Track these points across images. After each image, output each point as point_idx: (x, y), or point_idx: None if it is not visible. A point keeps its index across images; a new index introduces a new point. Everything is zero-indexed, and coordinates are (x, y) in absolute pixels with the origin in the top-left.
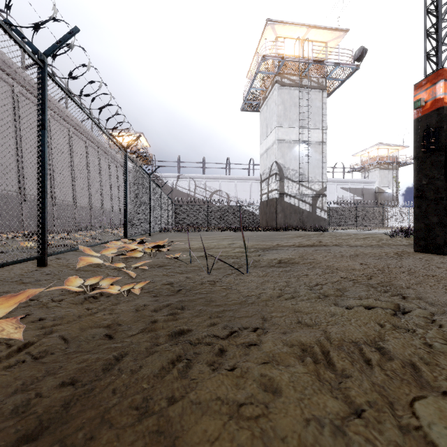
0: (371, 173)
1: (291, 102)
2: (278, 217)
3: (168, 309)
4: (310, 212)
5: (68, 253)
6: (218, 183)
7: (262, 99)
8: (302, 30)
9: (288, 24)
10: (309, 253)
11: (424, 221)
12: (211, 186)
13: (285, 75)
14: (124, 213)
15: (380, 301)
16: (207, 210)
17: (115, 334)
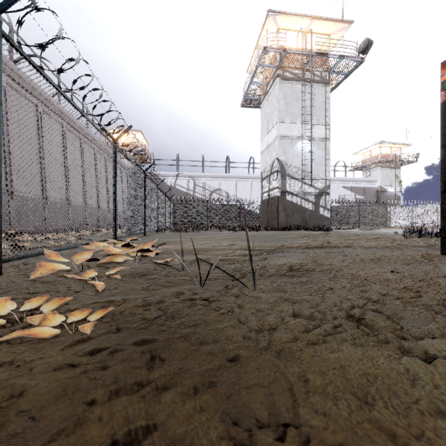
0: (373, 172)
1: (293, 96)
2: (279, 216)
3: (126, 365)
4: (313, 211)
5: (43, 256)
6: (218, 182)
7: (263, 94)
8: (304, 21)
9: (290, 15)
10: (321, 256)
11: None
12: (211, 185)
13: (287, 68)
14: (114, 211)
15: None
16: (206, 209)
17: None
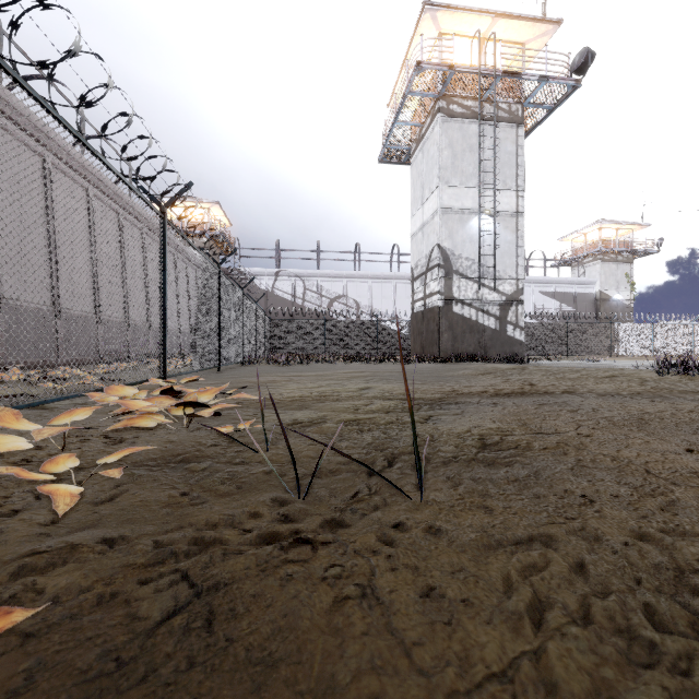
0: (588, 268)
1: (464, 144)
2: (442, 339)
3: None
4: (496, 331)
5: None
6: (342, 284)
7: (415, 142)
8: (483, 21)
9: (459, 10)
10: (531, 413)
11: None
12: (331, 290)
13: (454, 98)
14: (160, 330)
15: None
16: (324, 328)
17: None
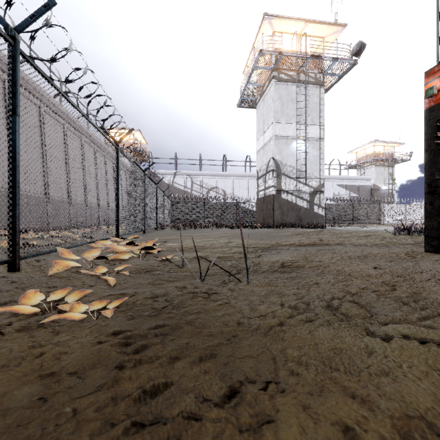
0: (367, 170)
1: (288, 97)
2: (275, 214)
3: (144, 342)
4: (307, 209)
5: (52, 253)
6: (215, 180)
7: (259, 95)
8: (299, 25)
9: (285, 18)
10: (312, 253)
11: (438, 219)
12: (208, 183)
13: (282, 70)
14: (116, 210)
15: (426, 328)
16: (204, 207)
17: (54, 396)
